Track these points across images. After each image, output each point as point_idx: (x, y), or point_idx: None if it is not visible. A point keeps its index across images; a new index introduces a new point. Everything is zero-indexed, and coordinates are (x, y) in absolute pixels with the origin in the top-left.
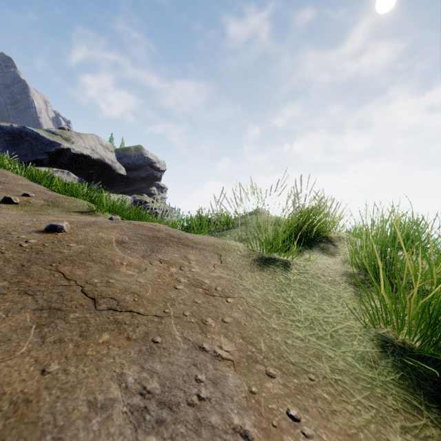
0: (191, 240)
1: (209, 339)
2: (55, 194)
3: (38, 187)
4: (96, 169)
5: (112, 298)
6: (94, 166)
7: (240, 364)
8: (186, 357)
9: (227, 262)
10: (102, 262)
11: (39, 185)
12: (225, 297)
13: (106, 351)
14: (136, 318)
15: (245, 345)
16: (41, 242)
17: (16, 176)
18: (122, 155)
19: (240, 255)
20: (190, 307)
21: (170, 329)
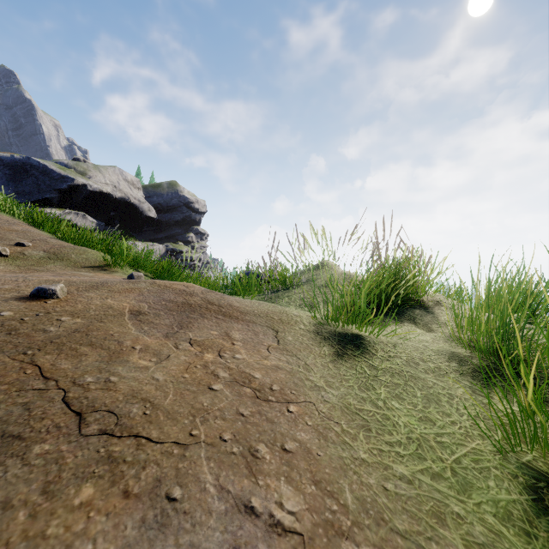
0: (236, 307)
1: (261, 488)
2: (60, 243)
3: (38, 233)
4: (119, 211)
5: (110, 412)
6: (117, 207)
7: (314, 542)
8: (222, 530)
9: (287, 342)
10: (104, 347)
11: (41, 231)
12: (285, 402)
13: (83, 524)
14: (143, 448)
15: (321, 498)
16: (19, 316)
17: (12, 219)
18: (152, 193)
19: (305, 330)
20: (232, 424)
21: (198, 469)
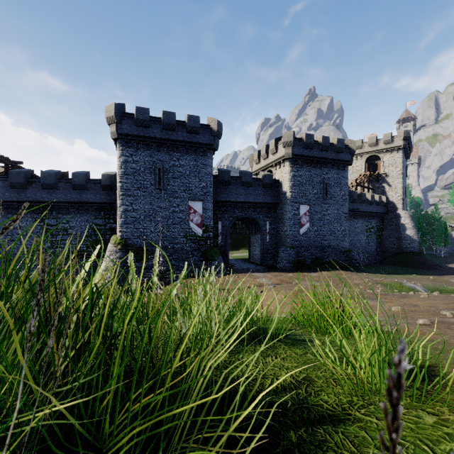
0: None
1: None
2: None
3: None
4: None
5: None
6: None
7: None
8: None
9: None
10: None
11: None
12: None
13: None
14: None
15: None
16: None
17: None
18: None
19: None
20: None
21: None
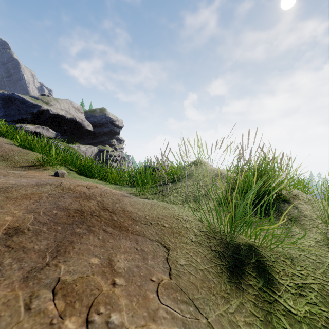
0: (128, 213)
1: None
2: (11, 148)
3: None
4: (70, 126)
5: None
6: (68, 123)
7: None
8: None
9: (180, 271)
10: None
11: (2, 139)
12: None
13: None
14: None
15: None
16: None
17: None
18: (90, 115)
19: (196, 243)
20: None
21: None
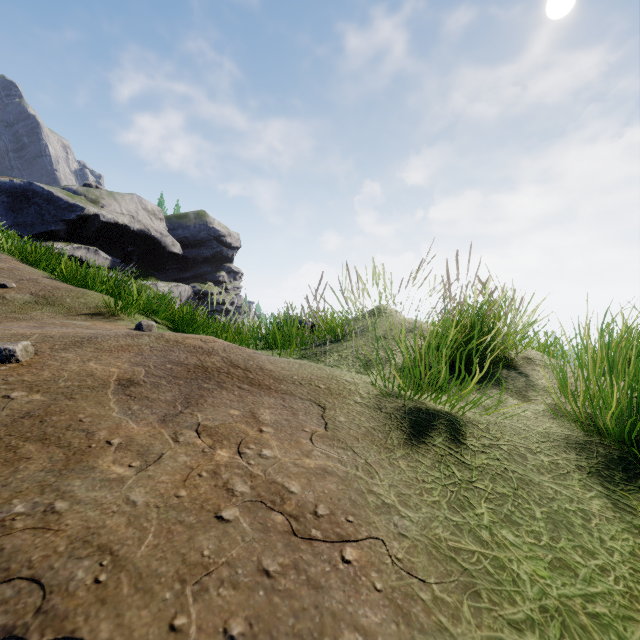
0: (268, 371)
1: None
2: (54, 284)
3: (29, 272)
4: (138, 246)
5: (34, 580)
6: (135, 241)
7: None
8: None
9: (338, 426)
10: (62, 443)
11: (33, 269)
12: (338, 542)
13: None
14: None
15: None
16: None
17: None
18: (177, 225)
19: (362, 404)
20: (248, 597)
21: None
